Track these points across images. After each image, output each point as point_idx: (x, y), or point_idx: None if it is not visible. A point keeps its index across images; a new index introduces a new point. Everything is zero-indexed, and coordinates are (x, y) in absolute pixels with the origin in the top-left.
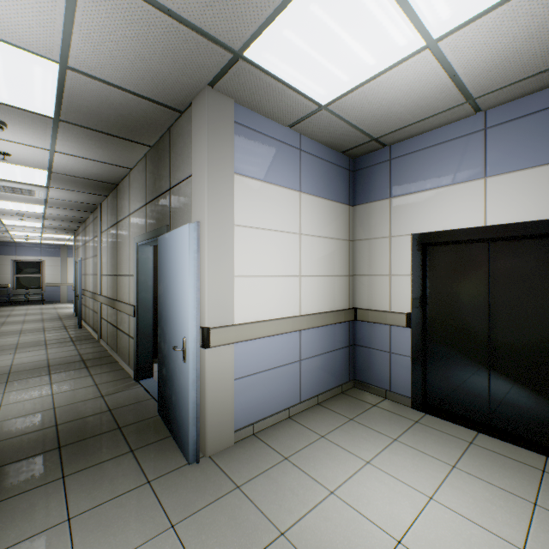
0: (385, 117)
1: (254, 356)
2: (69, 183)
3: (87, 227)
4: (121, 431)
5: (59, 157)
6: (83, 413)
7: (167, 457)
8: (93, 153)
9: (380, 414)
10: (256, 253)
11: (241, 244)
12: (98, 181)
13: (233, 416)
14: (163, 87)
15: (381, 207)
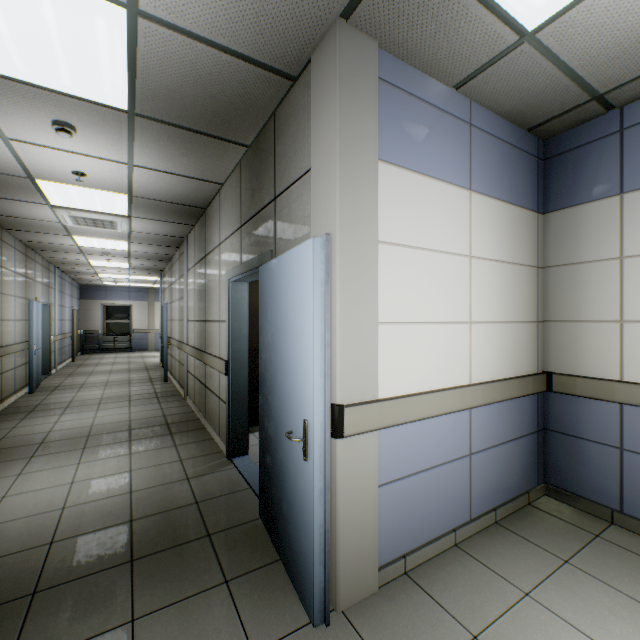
0: (639, 45)
1: (405, 449)
2: (152, 210)
3: (173, 266)
4: (211, 540)
5: (139, 173)
6: (164, 503)
7: (278, 603)
8: (176, 163)
9: (616, 557)
10: (408, 286)
11: (387, 272)
12: (183, 205)
13: (376, 545)
14: (271, 32)
15: (601, 210)
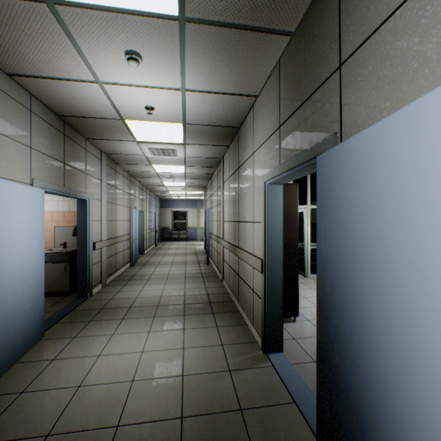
0: None
1: None
2: (199, 135)
3: (212, 182)
4: None
5: (189, 99)
6: (210, 400)
7: None
8: (219, 79)
9: None
10: None
11: None
12: (222, 127)
13: None
14: None
15: None
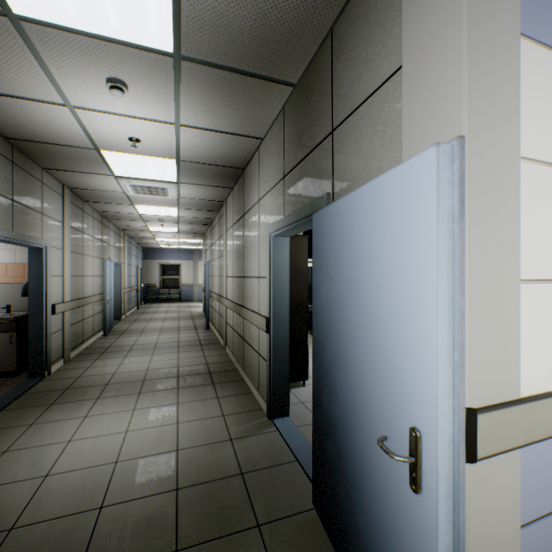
0: None
1: (549, 470)
2: (197, 174)
3: (213, 229)
4: (261, 535)
5: (185, 134)
6: (208, 470)
7: None
8: (219, 118)
9: None
10: None
11: (525, 204)
12: (224, 167)
13: None
14: None
15: None
